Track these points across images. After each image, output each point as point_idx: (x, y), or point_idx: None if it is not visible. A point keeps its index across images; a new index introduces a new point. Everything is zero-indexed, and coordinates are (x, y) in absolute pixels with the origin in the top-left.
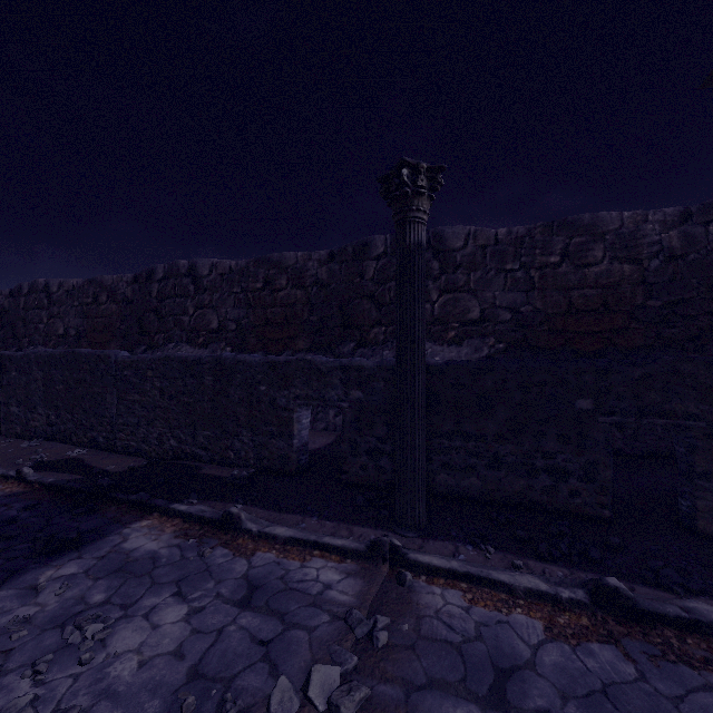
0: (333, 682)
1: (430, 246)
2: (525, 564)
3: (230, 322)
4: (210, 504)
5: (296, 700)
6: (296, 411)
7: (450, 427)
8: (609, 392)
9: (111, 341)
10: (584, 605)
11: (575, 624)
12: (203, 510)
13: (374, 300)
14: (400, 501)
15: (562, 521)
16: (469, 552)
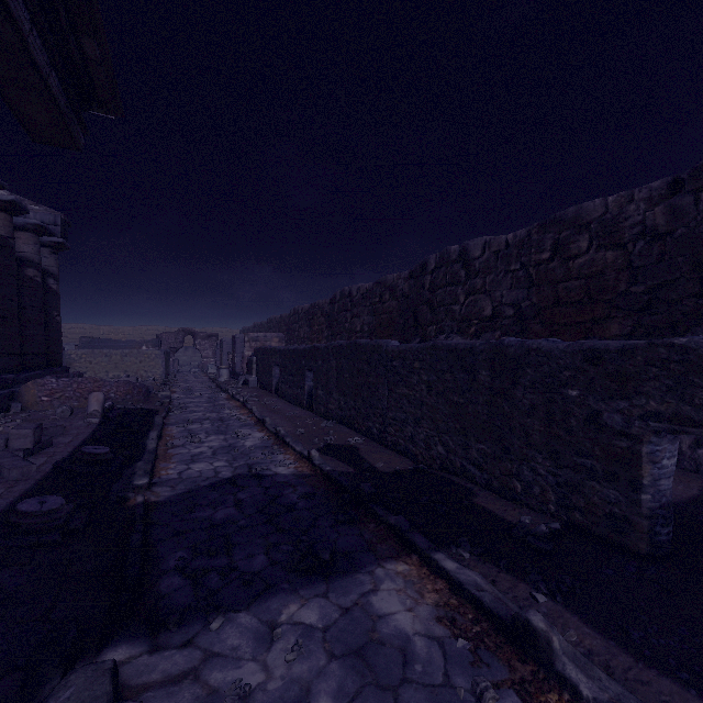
0: None
1: None
2: None
3: (505, 307)
4: (488, 569)
5: None
6: (648, 441)
7: None
8: None
9: (392, 335)
10: None
11: None
12: (478, 586)
13: None
14: None
15: None
16: None
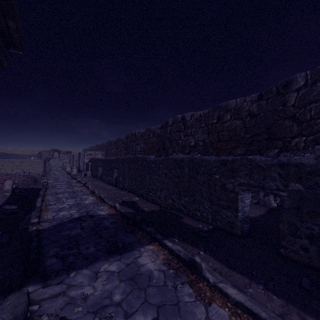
0: None
1: None
2: None
3: (199, 141)
4: (184, 245)
5: None
6: (240, 194)
7: None
8: None
9: (153, 153)
10: None
11: None
12: (179, 250)
13: (295, 119)
14: None
15: None
16: None
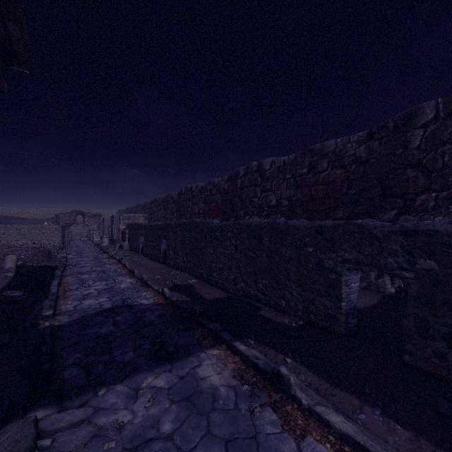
0: None
1: None
2: None
3: (283, 200)
4: (263, 348)
5: None
6: (344, 274)
7: None
8: None
9: (218, 216)
10: None
11: None
12: (256, 357)
13: (421, 167)
14: None
15: None
16: None
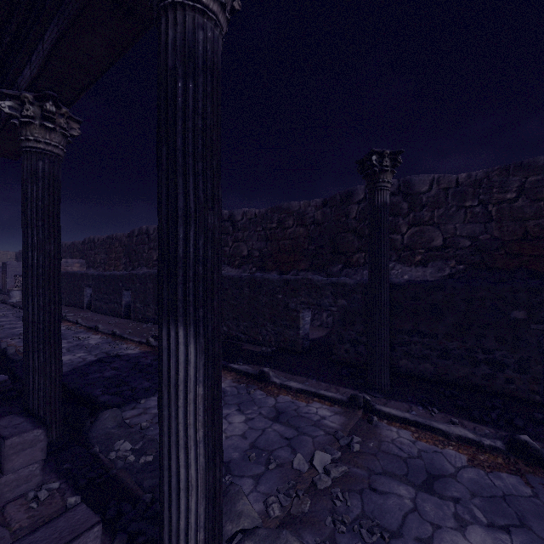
0: (327, 461)
1: (400, 191)
2: (460, 422)
3: (255, 251)
4: (250, 366)
5: (307, 465)
6: (301, 312)
7: (410, 327)
8: (540, 306)
9: None
10: (500, 450)
11: (492, 461)
12: (247, 369)
13: (356, 233)
14: (371, 373)
15: (496, 399)
16: (419, 410)
